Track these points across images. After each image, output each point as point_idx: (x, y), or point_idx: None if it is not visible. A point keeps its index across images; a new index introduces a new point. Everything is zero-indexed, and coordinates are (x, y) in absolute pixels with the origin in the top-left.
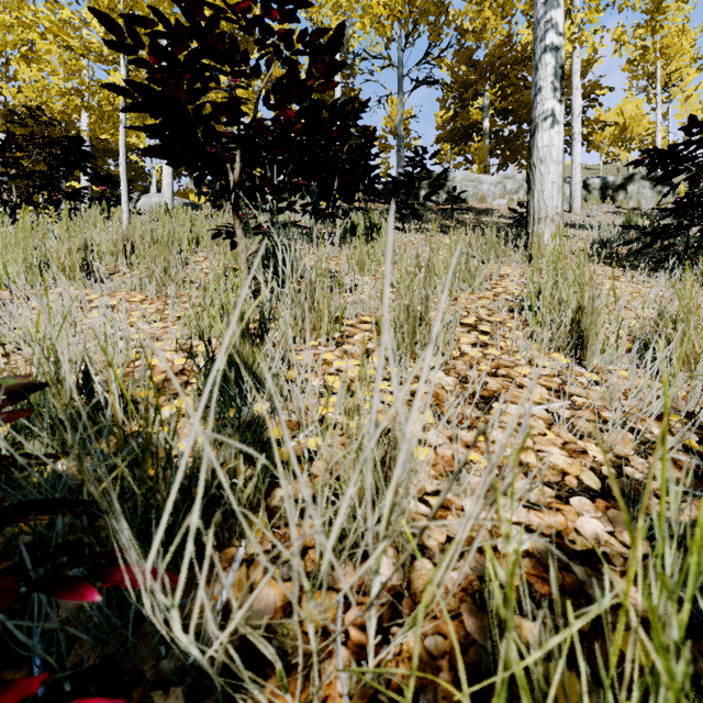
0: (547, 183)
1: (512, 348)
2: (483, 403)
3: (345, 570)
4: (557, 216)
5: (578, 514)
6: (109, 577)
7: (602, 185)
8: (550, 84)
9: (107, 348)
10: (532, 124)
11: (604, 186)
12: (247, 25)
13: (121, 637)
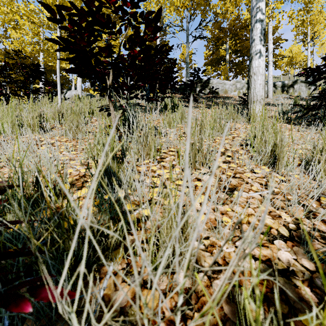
0: (257, 84)
1: (242, 164)
2: (229, 191)
3: (162, 279)
4: (262, 100)
5: (278, 249)
6: (38, 294)
7: (282, 85)
8: (259, 37)
9: (41, 170)
10: (250, 56)
11: (283, 85)
12: (115, 10)
13: (49, 315)
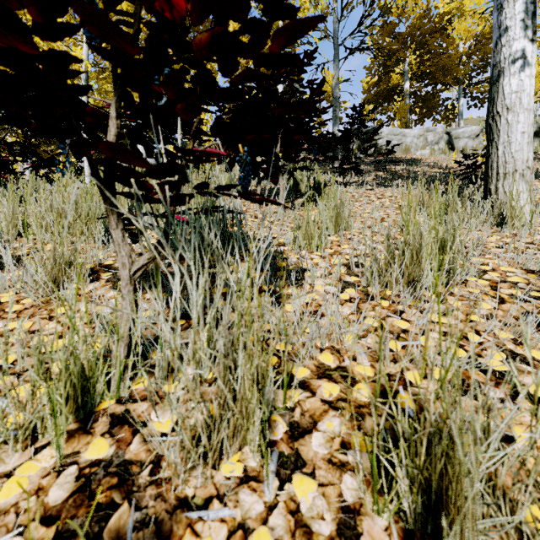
0: (516, 134)
1: None
2: None
3: None
4: (528, 171)
5: None
6: None
7: None
8: (520, 21)
9: None
10: (494, 69)
11: None
12: None
13: None
